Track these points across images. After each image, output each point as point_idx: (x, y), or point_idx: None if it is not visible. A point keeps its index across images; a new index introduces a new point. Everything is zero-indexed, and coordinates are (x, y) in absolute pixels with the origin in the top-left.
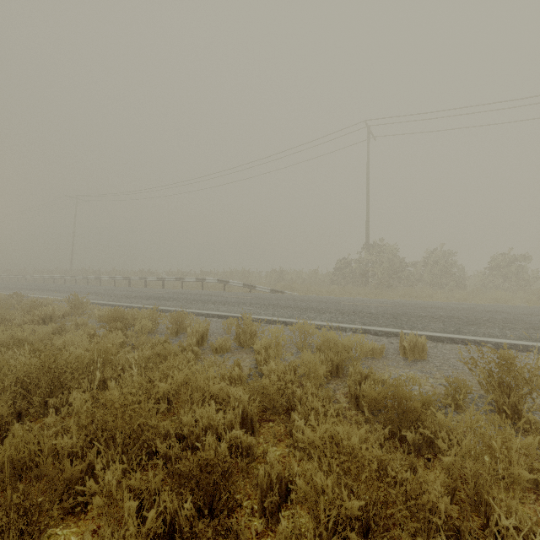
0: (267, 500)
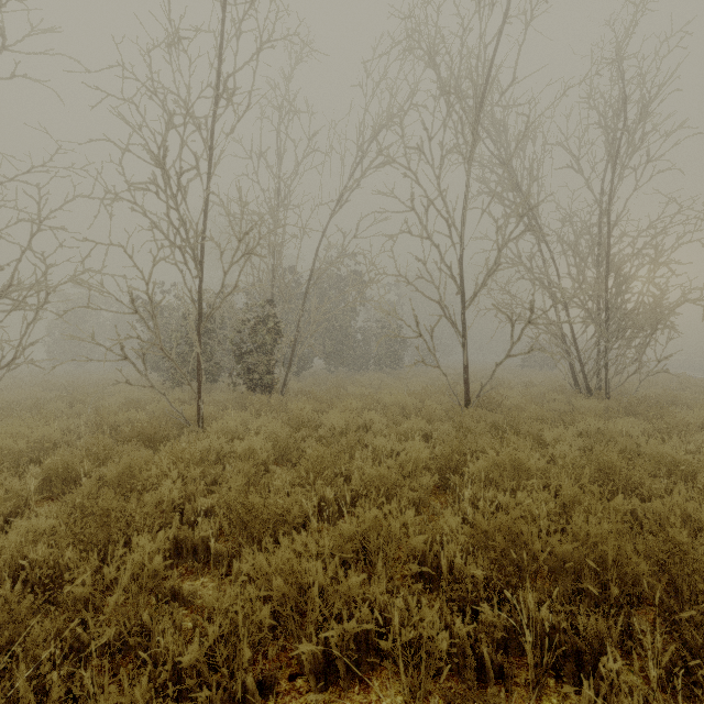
0: None
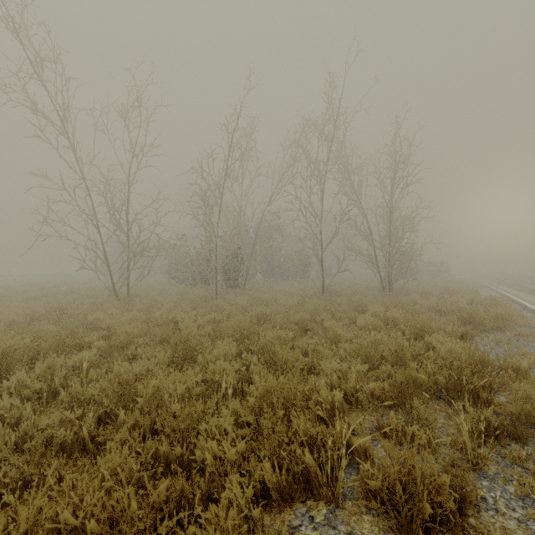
0: None
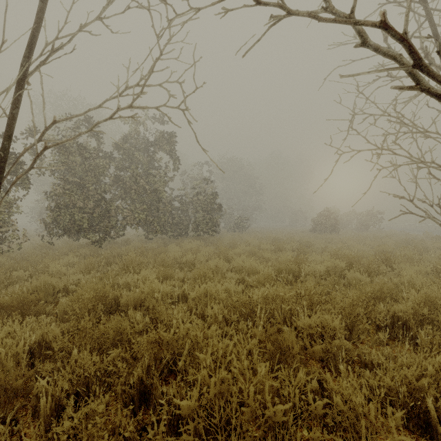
0: None
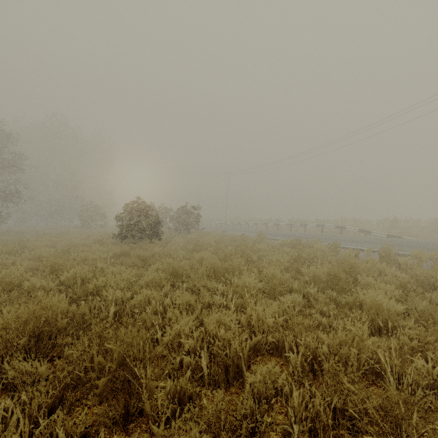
0: (432, 301)
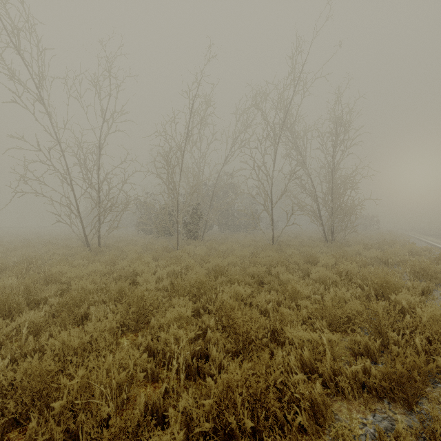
0: None
